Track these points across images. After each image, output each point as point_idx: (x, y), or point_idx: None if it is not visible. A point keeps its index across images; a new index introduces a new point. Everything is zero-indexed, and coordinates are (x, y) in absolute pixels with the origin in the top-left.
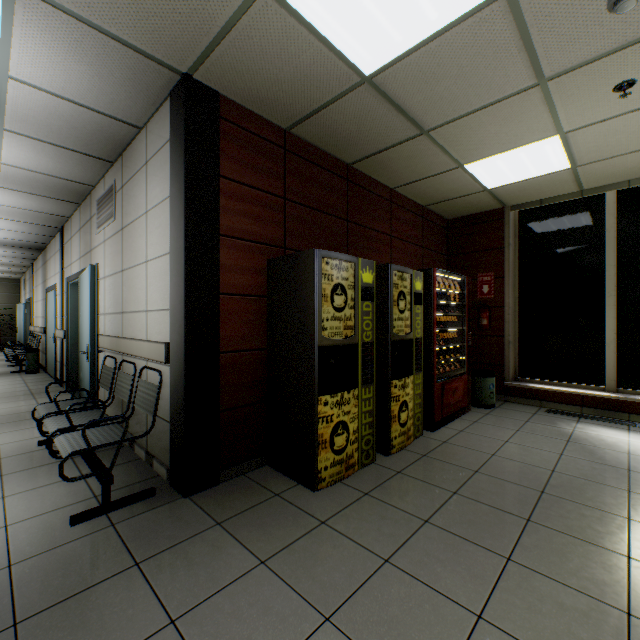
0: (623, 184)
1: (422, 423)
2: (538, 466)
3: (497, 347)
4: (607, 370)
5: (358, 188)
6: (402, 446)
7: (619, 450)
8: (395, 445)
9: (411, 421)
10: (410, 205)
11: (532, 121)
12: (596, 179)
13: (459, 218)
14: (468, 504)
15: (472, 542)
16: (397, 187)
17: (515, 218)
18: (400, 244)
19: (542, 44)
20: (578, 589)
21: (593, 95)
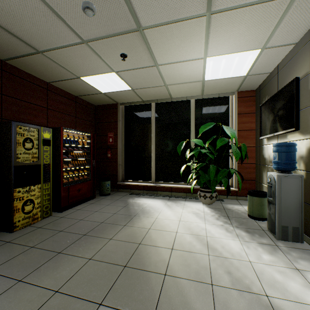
0: (156, 101)
1: (52, 209)
2: (98, 221)
3: (115, 167)
4: (152, 174)
5: (14, 76)
6: (27, 225)
7: (140, 207)
8: (19, 225)
9: (39, 209)
10: (65, 94)
11: (96, 62)
12: (145, 97)
13: (100, 105)
14: (33, 252)
15: (7, 277)
16: (51, 82)
17: (123, 109)
18: (56, 113)
19: (68, 20)
20: (43, 286)
21: (114, 56)
